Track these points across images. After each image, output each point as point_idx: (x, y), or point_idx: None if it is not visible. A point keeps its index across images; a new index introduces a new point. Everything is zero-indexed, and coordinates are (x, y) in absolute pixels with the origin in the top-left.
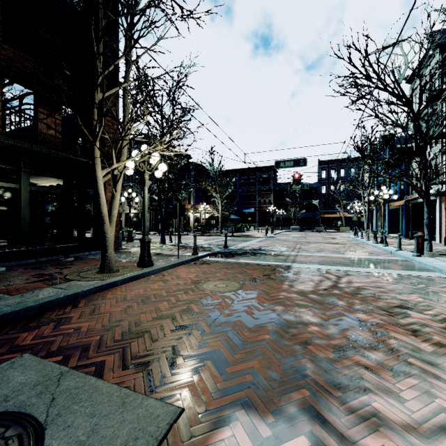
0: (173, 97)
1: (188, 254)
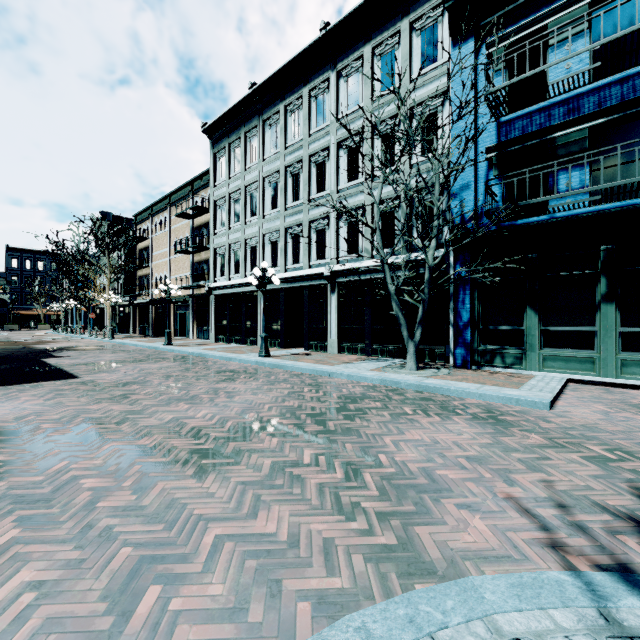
0: None
1: None
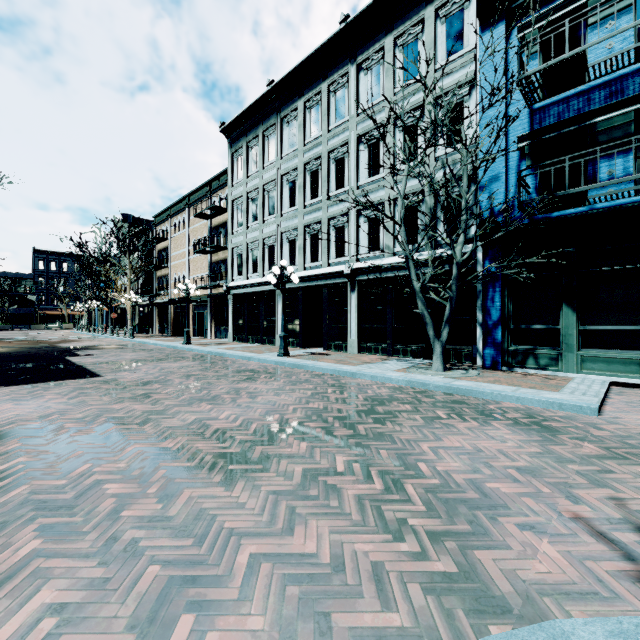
0: None
1: None
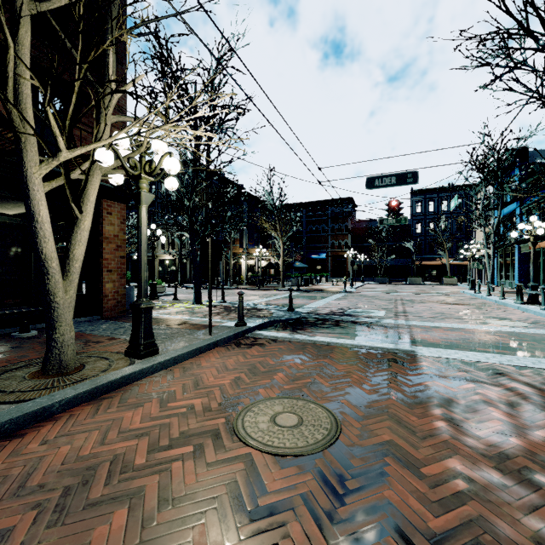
0: (213, 87)
1: (229, 324)
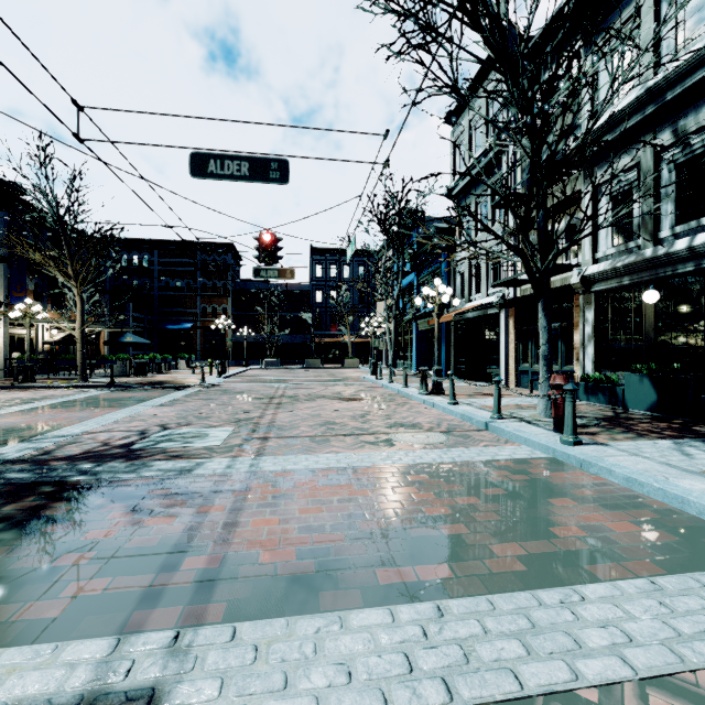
0: None
1: None
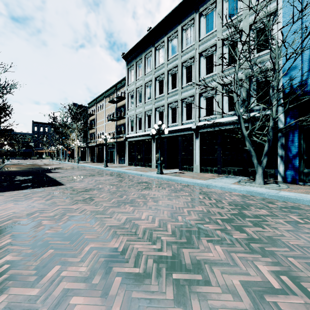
0: None
1: None
